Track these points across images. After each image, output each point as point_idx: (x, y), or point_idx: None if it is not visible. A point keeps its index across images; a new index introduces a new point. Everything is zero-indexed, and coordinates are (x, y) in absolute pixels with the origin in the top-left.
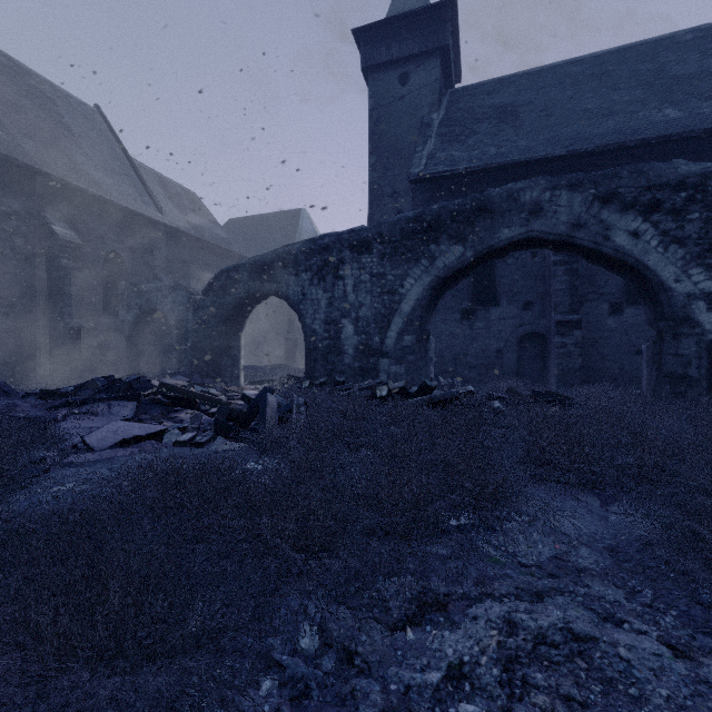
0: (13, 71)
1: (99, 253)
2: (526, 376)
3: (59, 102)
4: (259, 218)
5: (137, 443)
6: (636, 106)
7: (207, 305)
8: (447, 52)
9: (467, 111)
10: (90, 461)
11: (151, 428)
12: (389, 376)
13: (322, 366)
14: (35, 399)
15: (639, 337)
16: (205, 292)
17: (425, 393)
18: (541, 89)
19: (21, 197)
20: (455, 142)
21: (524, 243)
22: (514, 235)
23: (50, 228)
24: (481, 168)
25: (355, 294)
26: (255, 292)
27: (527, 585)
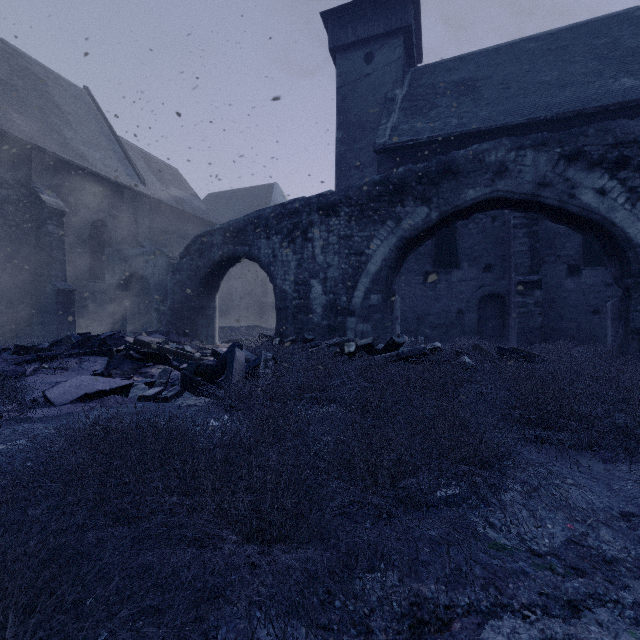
0: (7, 54)
1: (86, 221)
2: (486, 335)
3: (50, 83)
4: (236, 192)
5: (100, 397)
6: (593, 76)
7: (184, 268)
8: (410, 32)
9: (429, 87)
10: (48, 416)
11: (116, 383)
12: (356, 334)
13: (291, 325)
14: (9, 355)
15: (596, 297)
16: (182, 255)
17: (392, 349)
18: (499, 65)
19: (12, 168)
20: (418, 115)
21: (488, 203)
22: (479, 195)
23: (39, 197)
24: (443, 137)
25: (323, 255)
26: (228, 254)
27: (553, 590)
